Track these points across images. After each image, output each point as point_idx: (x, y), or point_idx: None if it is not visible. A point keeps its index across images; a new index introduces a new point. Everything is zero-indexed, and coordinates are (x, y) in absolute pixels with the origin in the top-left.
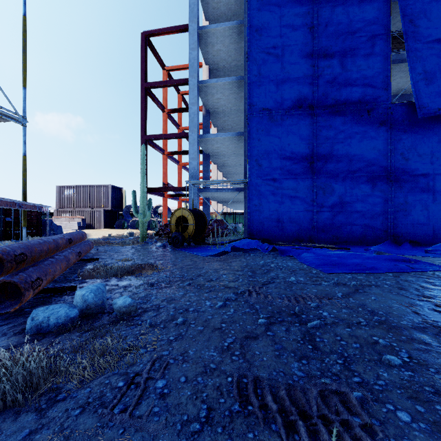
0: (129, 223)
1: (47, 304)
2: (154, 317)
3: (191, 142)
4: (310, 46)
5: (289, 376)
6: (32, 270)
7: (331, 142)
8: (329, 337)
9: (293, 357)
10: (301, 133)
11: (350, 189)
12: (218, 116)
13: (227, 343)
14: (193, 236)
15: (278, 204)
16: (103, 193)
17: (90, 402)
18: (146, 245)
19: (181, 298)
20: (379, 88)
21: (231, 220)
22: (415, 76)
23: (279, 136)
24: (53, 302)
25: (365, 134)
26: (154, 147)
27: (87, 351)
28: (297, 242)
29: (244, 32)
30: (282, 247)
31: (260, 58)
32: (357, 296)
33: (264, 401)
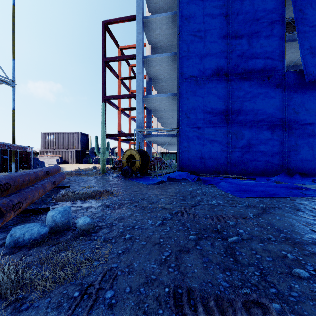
0: (93, 160)
1: (26, 222)
2: (107, 233)
3: (138, 101)
4: (225, 29)
5: (216, 287)
6: (14, 196)
7: (240, 100)
8: (246, 251)
9: (218, 268)
10: (218, 93)
11: (255, 135)
12: (158, 82)
13: (164, 256)
14: (139, 169)
15: (201, 146)
16: (74, 138)
17: (48, 312)
18: (105, 176)
19: (129, 217)
20: (276, 60)
21: (167, 158)
22: (303, 51)
23: (202, 95)
24: (31, 221)
25: (266, 94)
26: (111, 104)
27: (51, 262)
28: (215, 174)
29: (177, 20)
30: (205, 178)
31: (189, 39)
32: (265, 216)
33: (196, 311)
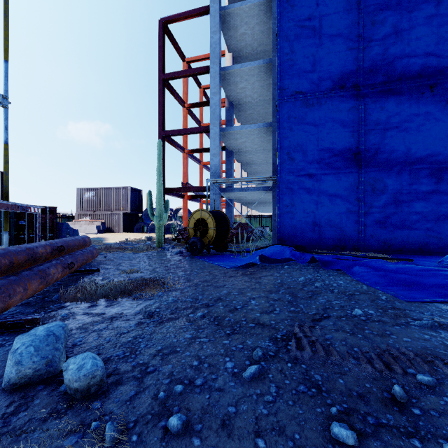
0: (148, 227)
1: None
2: (129, 402)
3: (212, 137)
4: (354, 13)
5: None
6: None
7: (381, 127)
8: None
9: None
10: (343, 118)
11: (407, 185)
12: (243, 108)
13: None
14: (213, 241)
15: (314, 205)
16: (122, 195)
17: None
18: (161, 252)
19: (186, 349)
20: (446, 57)
21: (257, 224)
22: None
23: (315, 123)
24: None
25: (427, 116)
26: (172, 144)
27: None
28: (338, 250)
29: (273, 8)
30: (325, 258)
31: (293, 33)
32: None
33: None
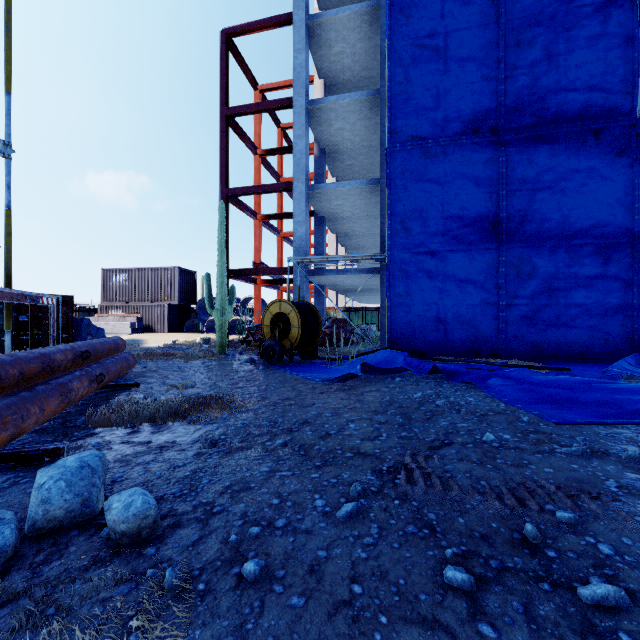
0: (205, 324)
1: None
2: (192, 547)
3: (296, 198)
4: (493, 29)
5: None
6: None
7: (529, 188)
8: None
9: None
10: (477, 174)
11: (563, 267)
12: (339, 158)
13: None
14: (298, 345)
15: (437, 294)
16: (167, 279)
17: None
18: (224, 359)
19: (263, 485)
20: (616, 92)
21: (359, 320)
22: None
23: (439, 180)
24: (1, 488)
25: (591, 173)
26: (240, 207)
27: None
28: (470, 357)
29: (381, 18)
30: (451, 366)
31: (408, 55)
32: None
33: None
